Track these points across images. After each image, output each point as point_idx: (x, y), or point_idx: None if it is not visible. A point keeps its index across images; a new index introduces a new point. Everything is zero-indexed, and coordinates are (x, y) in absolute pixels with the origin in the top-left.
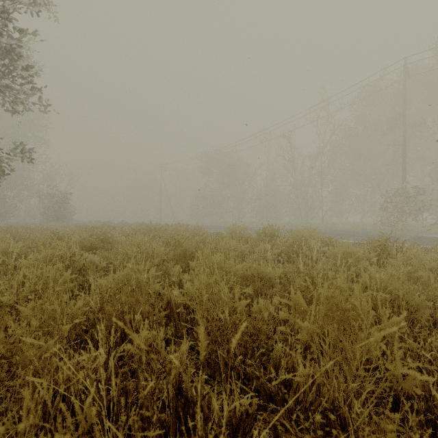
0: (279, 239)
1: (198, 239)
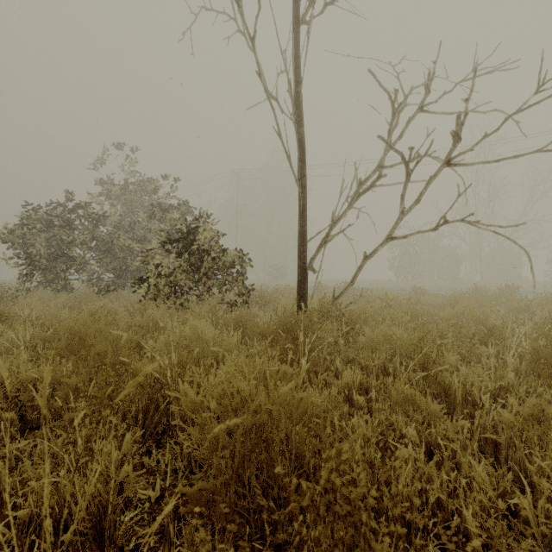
0: None
1: None
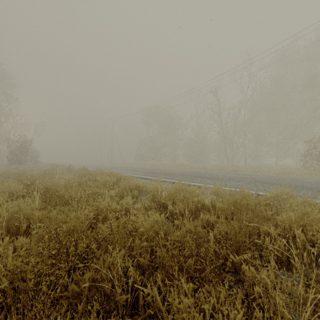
0: (242, 205)
1: (125, 204)
